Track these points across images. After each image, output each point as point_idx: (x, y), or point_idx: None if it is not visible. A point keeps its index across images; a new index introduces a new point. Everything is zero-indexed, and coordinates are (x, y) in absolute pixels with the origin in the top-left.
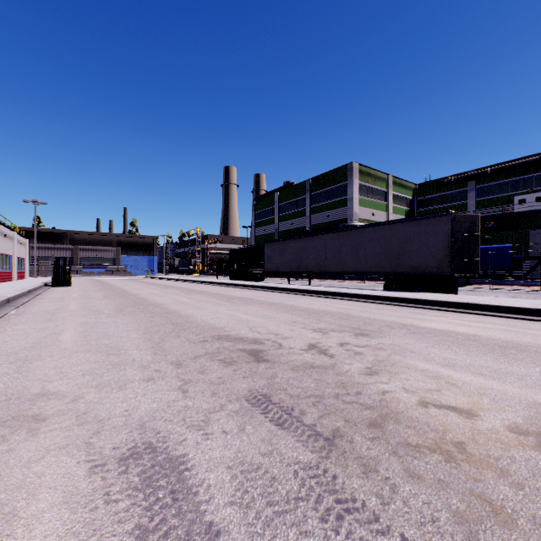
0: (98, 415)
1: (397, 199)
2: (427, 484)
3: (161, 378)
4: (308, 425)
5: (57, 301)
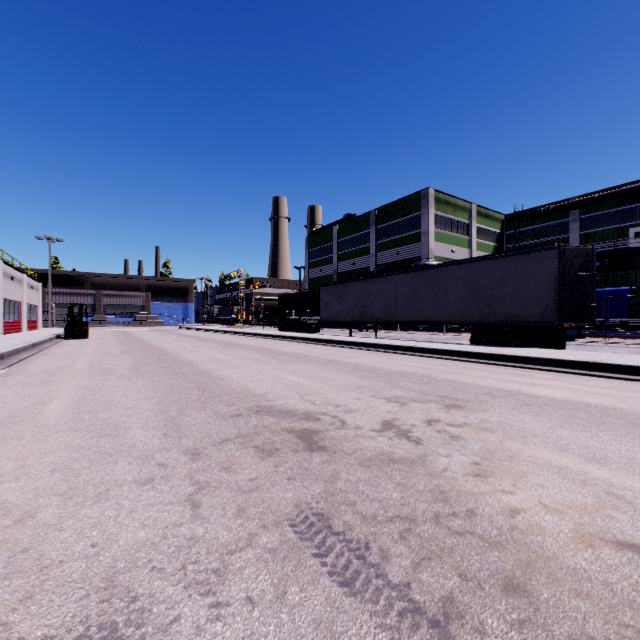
0: (45, 555)
1: (482, 232)
2: None
3: (164, 478)
4: (396, 586)
5: (63, 357)
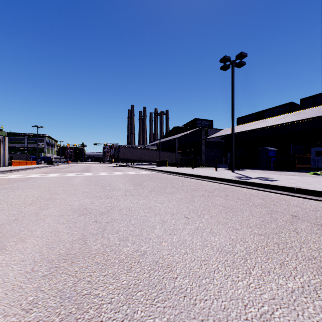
0: None
1: None
2: None
3: None
4: None
5: None
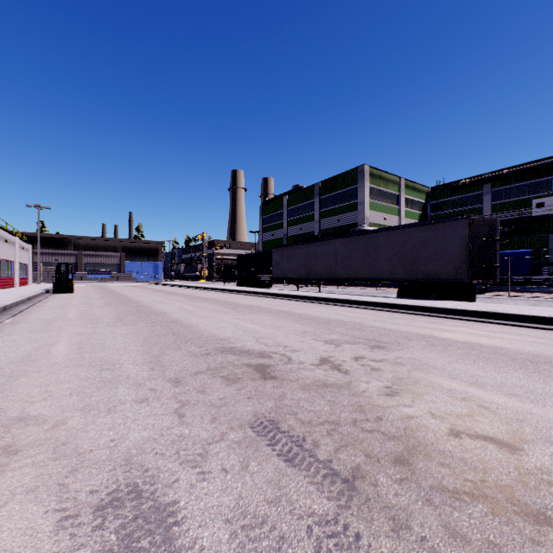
0: (79, 446)
1: (410, 202)
2: (474, 548)
3: (155, 398)
4: (322, 461)
5: (56, 309)
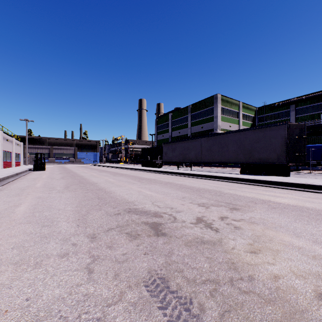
0: None
1: (245, 116)
2: None
3: (74, 253)
4: None
5: (30, 180)
